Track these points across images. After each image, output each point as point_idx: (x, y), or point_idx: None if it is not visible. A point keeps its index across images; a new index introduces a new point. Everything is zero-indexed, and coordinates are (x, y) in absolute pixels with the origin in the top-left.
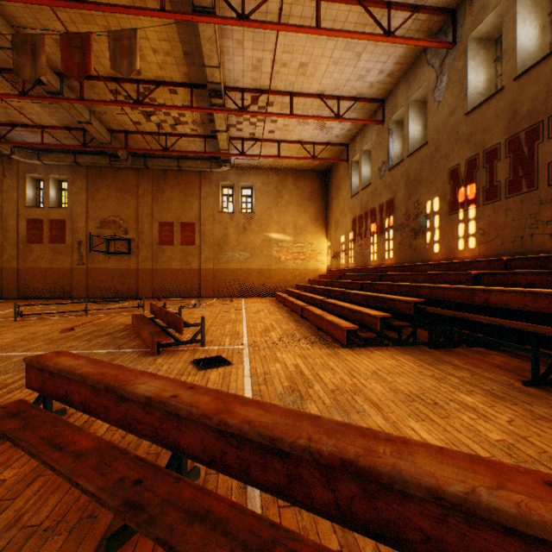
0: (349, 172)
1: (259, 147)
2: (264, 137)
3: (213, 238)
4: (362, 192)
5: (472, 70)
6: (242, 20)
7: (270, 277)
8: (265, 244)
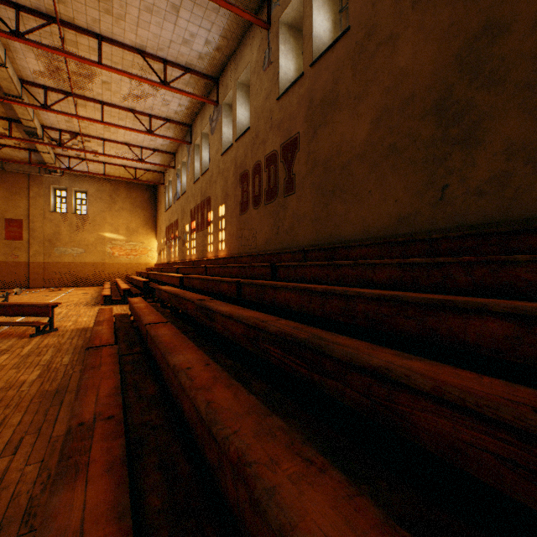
0: (165, 193)
1: (88, 164)
2: (90, 158)
3: (44, 234)
4: (169, 210)
5: (197, 161)
6: (45, 108)
7: (104, 269)
8: (99, 242)
